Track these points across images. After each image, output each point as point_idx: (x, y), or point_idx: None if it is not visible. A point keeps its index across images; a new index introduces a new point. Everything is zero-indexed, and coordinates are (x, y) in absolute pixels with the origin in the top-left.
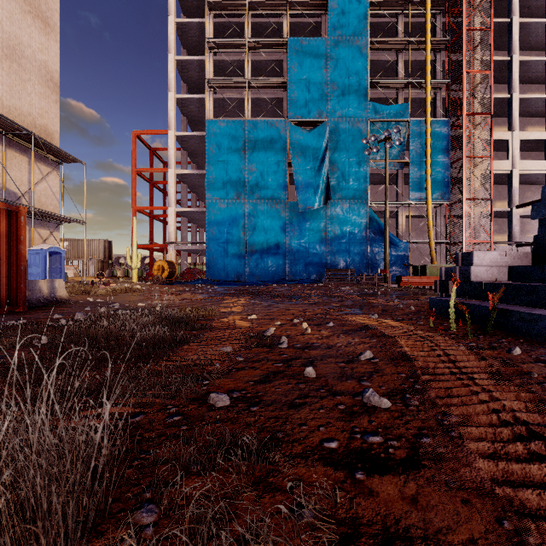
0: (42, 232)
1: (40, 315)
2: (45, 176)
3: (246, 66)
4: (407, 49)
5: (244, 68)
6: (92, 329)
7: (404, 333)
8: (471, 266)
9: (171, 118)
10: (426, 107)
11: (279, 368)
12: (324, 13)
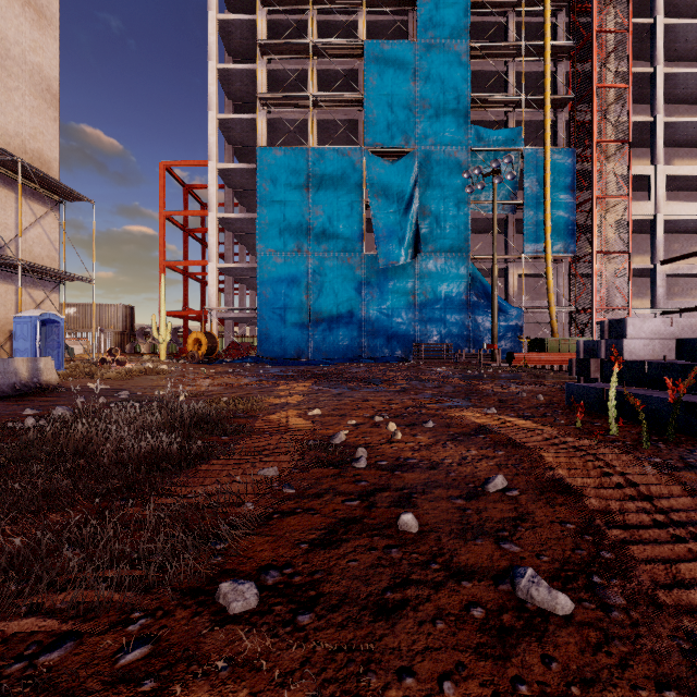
0: (35, 294)
1: (7, 409)
2: (39, 218)
3: (310, 77)
4: (520, 56)
5: (307, 81)
6: (63, 436)
7: (546, 440)
8: (624, 339)
9: (211, 145)
10: (544, 133)
11: (354, 512)
12: (412, 9)
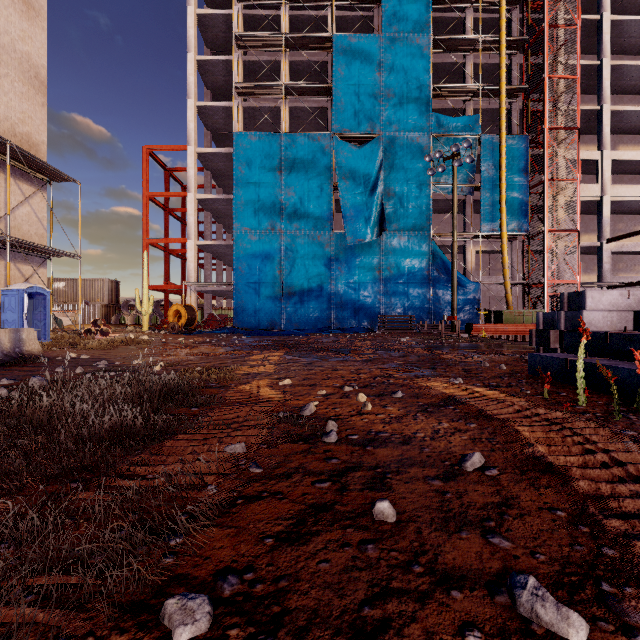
0: (23, 268)
1: None
2: (28, 197)
3: (283, 67)
4: (477, 49)
5: (280, 71)
6: (29, 408)
7: (518, 412)
8: (583, 311)
9: (190, 130)
10: (500, 120)
11: (324, 496)
12: (377, 5)
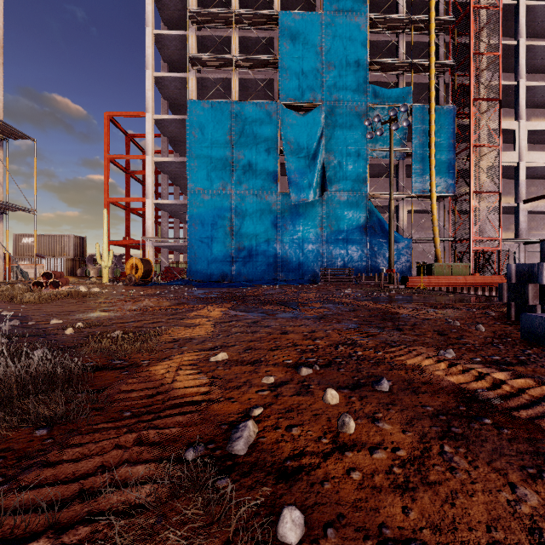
0: None
1: None
2: None
3: (233, 41)
4: (409, 28)
5: (231, 46)
6: None
7: None
8: None
9: (148, 98)
10: (430, 92)
11: None
12: None
